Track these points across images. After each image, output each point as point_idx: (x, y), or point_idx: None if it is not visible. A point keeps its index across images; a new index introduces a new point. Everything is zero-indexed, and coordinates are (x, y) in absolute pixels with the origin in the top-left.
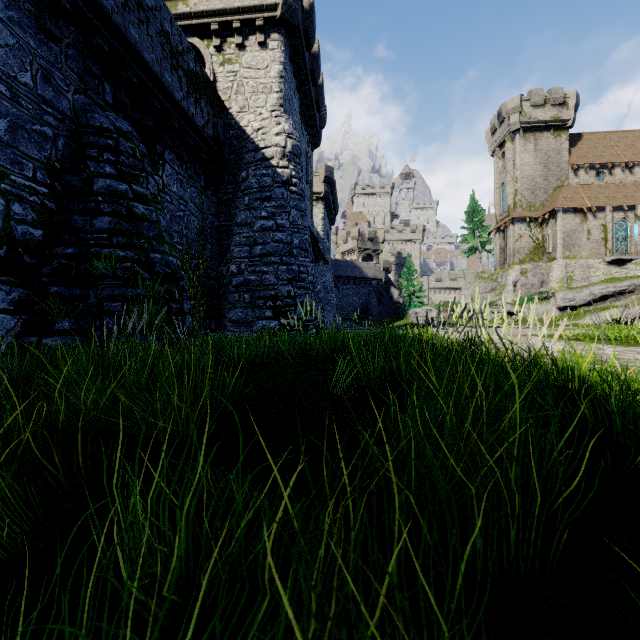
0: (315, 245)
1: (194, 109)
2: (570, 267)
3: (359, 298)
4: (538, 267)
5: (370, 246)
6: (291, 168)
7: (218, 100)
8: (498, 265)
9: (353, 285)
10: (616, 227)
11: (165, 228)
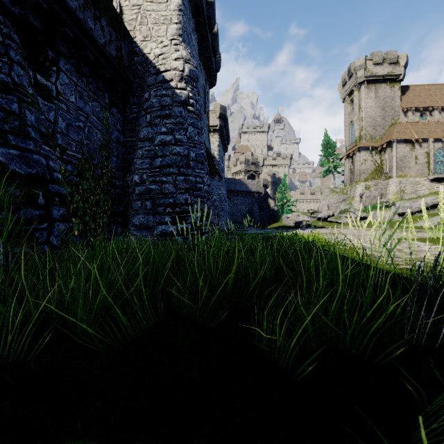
0: (211, 161)
1: (93, 24)
2: (402, 183)
3: (245, 206)
4: (378, 183)
5: (253, 168)
6: (188, 90)
7: (122, 26)
8: (347, 182)
9: (241, 197)
10: (436, 154)
11: (32, 123)
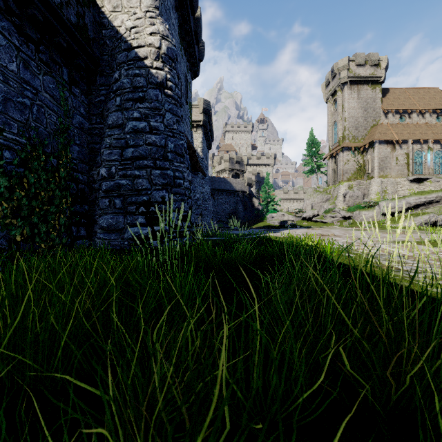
0: (193, 155)
1: None
2: (384, 183)
3: (230, 205)
4: (360, 183)
5: (237, 167)
6: (166, 71)
7: None
8: (331, 182)
9: (225, 196)
10: (415, 155)
11: None
